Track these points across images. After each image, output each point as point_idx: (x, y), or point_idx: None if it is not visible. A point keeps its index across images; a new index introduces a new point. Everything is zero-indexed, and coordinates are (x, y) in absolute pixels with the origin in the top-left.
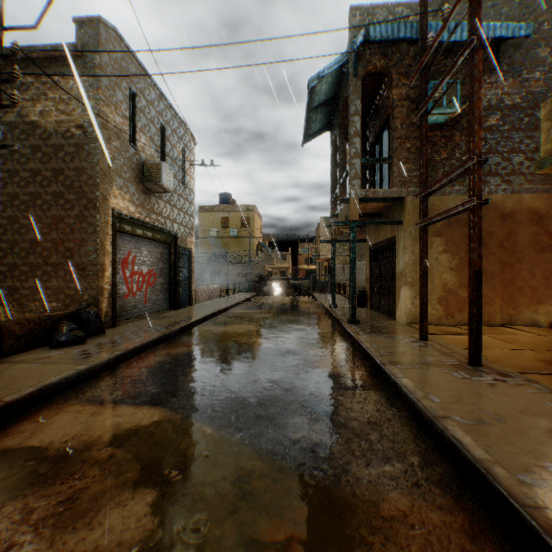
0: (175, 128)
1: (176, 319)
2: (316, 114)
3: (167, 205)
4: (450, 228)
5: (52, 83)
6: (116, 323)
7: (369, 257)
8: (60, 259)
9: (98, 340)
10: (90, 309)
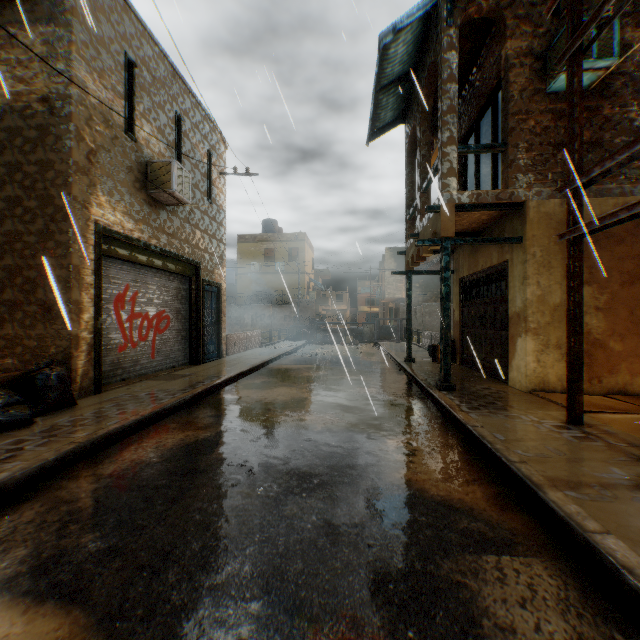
0: (197, 123)
1: (192, 380)
2: (388, 96)
3: (185, 224)
4: (596, 247)
5: (6, 38)
6: (102, 387)
7: (459, 294)
8: (17, 294)
9: (58, 418)
10: (49, 369)
